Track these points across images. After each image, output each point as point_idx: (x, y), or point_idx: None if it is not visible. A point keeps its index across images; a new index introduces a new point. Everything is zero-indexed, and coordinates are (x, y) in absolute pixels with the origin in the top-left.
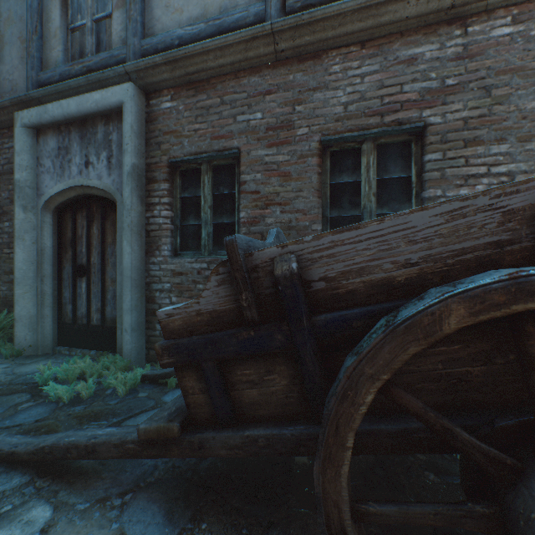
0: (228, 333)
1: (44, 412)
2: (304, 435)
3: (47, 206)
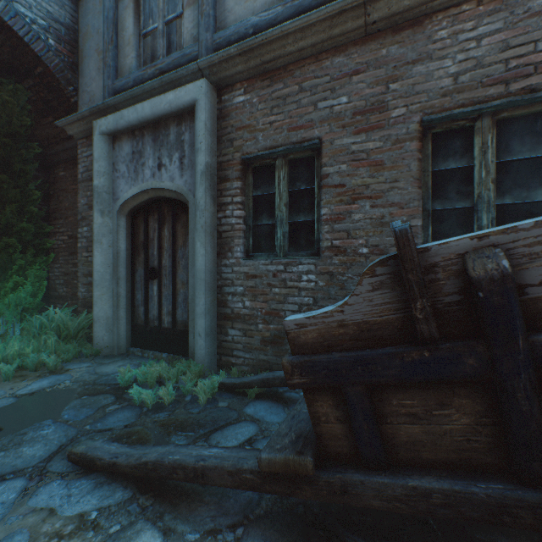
0: (387, 352)
1: (131, 417)
2: (510, 500)
3: (121, 210)
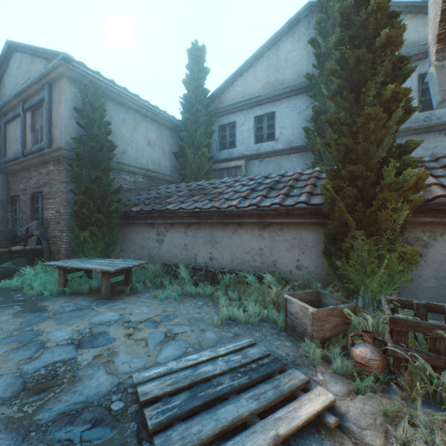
0: None
1: None
2: None
3: None
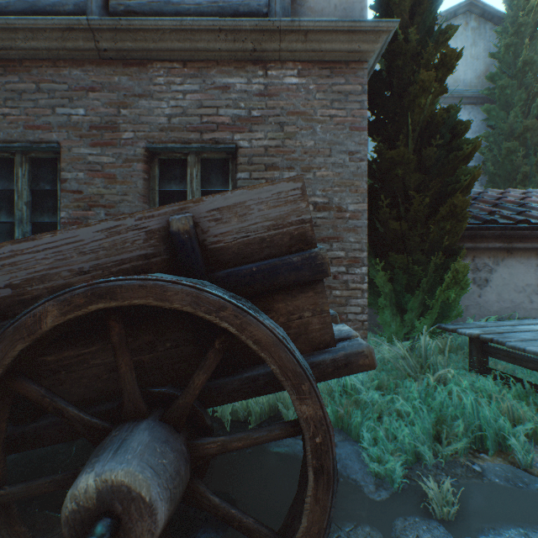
0: None
1: None
2: None
3: None
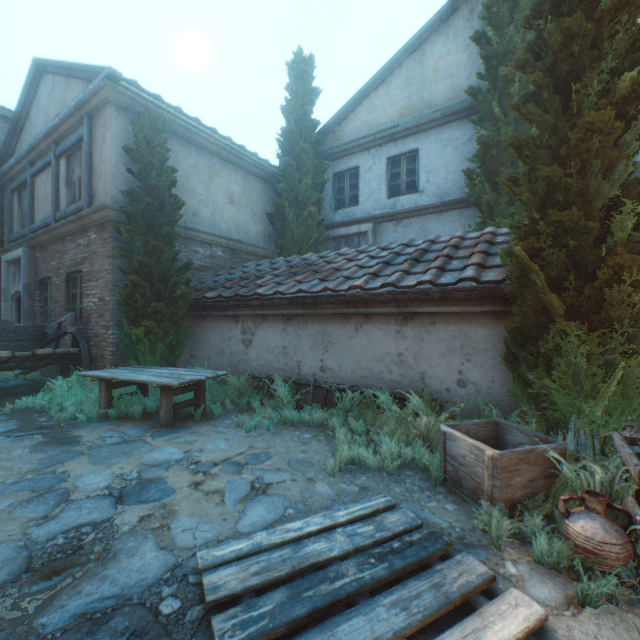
0: None
1: None
2: None
3: (14, 299)
